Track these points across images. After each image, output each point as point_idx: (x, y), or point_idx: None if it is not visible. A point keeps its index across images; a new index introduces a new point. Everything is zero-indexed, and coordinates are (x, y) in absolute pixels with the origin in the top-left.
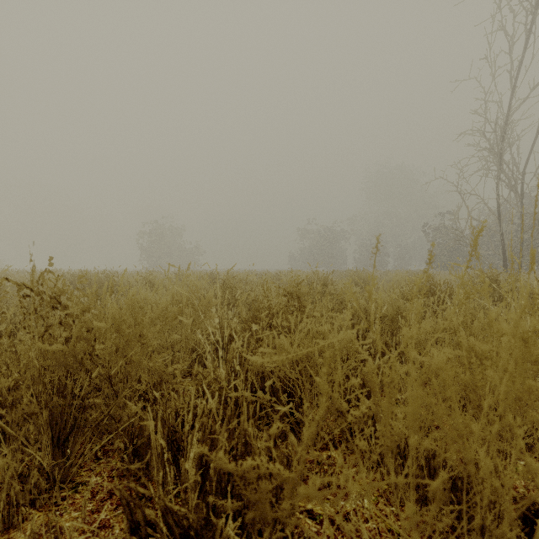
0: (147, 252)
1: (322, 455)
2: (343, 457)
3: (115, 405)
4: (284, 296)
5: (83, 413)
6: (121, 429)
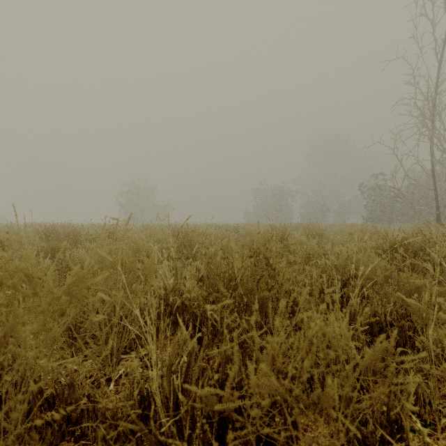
0: (125, 208)
1: None
2: None
3: None
4: (249, 257)
5: None
6: None
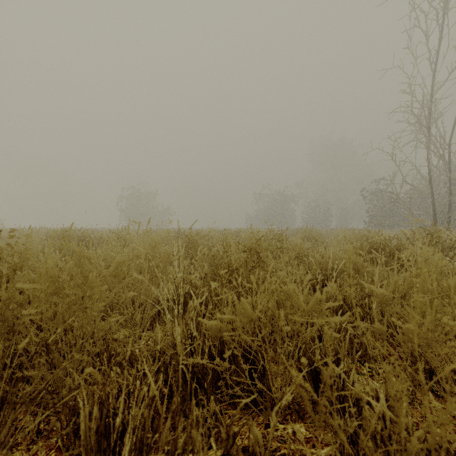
0: (126, 213)
1: (287, 429)
2: (310, 432)
3: (52, 378)
4: (243, 251)
5: (14, 388)
6: (61, 403)
